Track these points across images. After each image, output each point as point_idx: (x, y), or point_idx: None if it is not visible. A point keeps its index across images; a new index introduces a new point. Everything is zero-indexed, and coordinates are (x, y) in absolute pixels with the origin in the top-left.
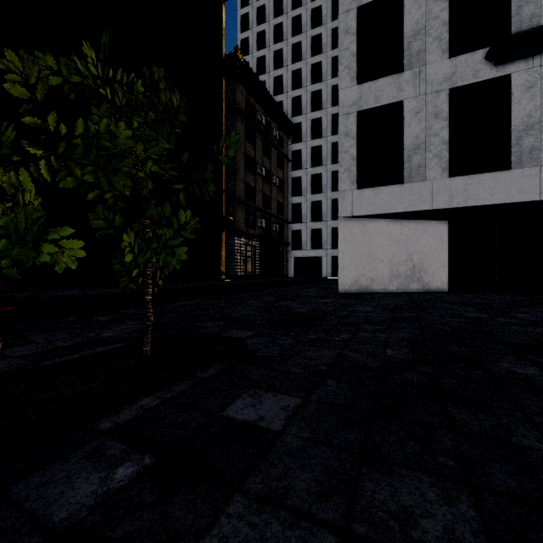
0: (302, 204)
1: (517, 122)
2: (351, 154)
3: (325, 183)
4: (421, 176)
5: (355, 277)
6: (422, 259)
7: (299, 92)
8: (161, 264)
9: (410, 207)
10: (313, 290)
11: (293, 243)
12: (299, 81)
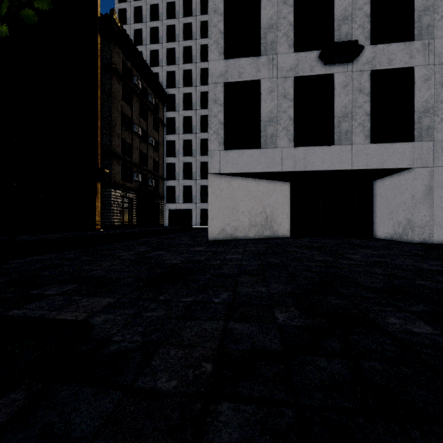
0: (175, 164)
1: (338, 110)
2: (219, 119)
3: (195, 148)
4: (274, 144)
5: (222, 226)
6: (272, 211)
7: (173, 68)
8: None
9: (265, 168)
10: (186, 238)
11: (167, 197)
12: (173, 59)
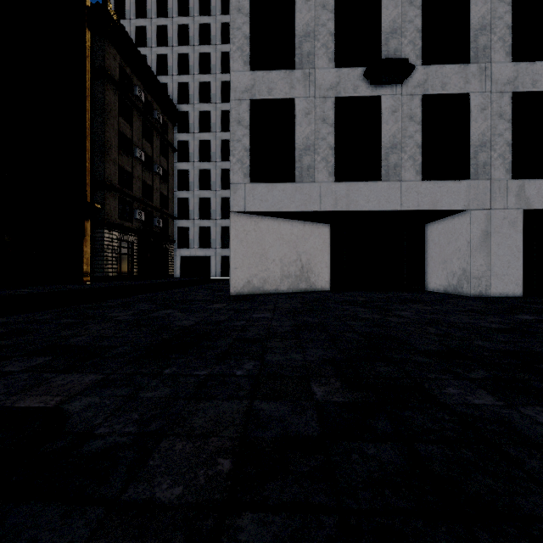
0: (189, 200)
1: (385, 140)
2: (244, 145)
3: (214, 180)
4: (311, 178)
5: (248, 277)
6: (309, 259)
7: (187, 78)
8: None
9: (301, 207)
10: (202, 293)
11: (179, 241)
12: (187, 67)
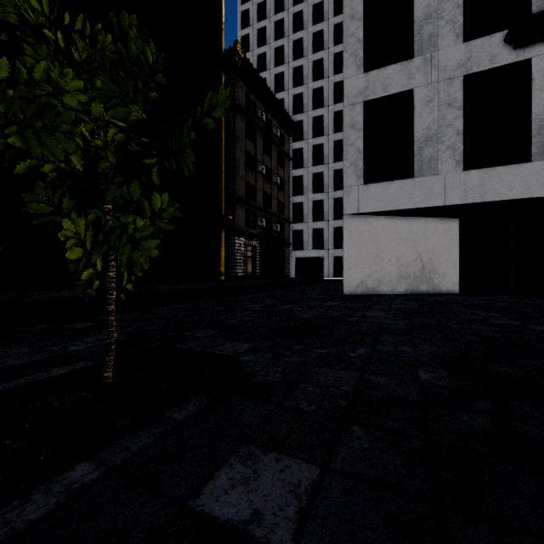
0: (303, 204)
1: (538, 110)
2: (357, 147)
3: (327, 182)
4: (433, 170)
5: (362, 277)
6: (432, 259)
7: (301, 89)
8: (124, 262)
9: (421, 203)
10: (316, 292)
11: (294, 243)
12: (301, 79)
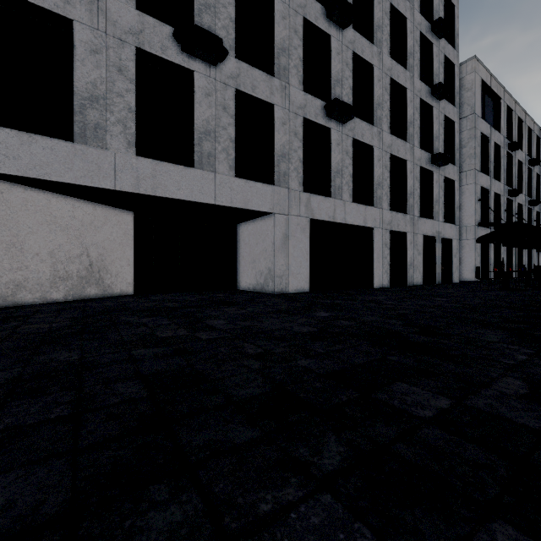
0: None
1: (199, 123)
2: None
3: None
4: (100, 141)
5: None
6: (103, 254)
7: None
8: None
9: (84, 179)
10: None
11: None
12: None
